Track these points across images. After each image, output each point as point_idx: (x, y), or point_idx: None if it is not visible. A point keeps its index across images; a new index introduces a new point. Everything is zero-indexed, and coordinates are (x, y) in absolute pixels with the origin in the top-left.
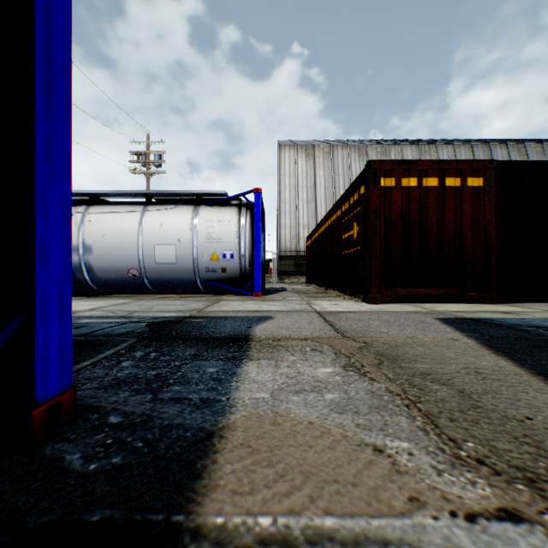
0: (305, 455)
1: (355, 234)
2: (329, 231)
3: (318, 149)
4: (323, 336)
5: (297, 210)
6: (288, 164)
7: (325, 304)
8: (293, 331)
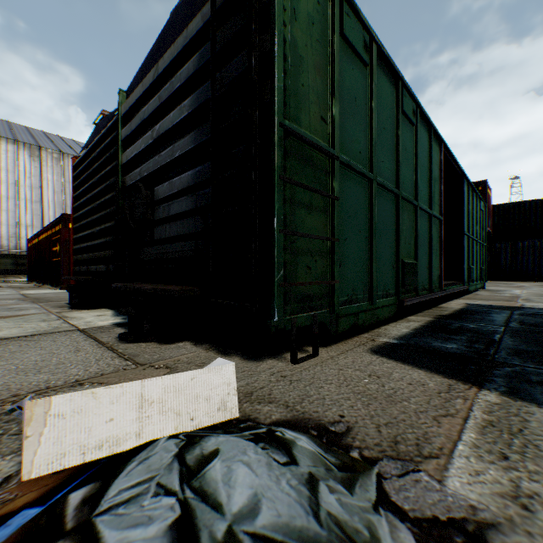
0: (2, 305)
1: (59, 250)
2: (46, 242)
3: (46, 152)
4: (18, 298)
5: (19, 208)
6: (7, 159)
7: (32, 291)
8: (3, 298)
